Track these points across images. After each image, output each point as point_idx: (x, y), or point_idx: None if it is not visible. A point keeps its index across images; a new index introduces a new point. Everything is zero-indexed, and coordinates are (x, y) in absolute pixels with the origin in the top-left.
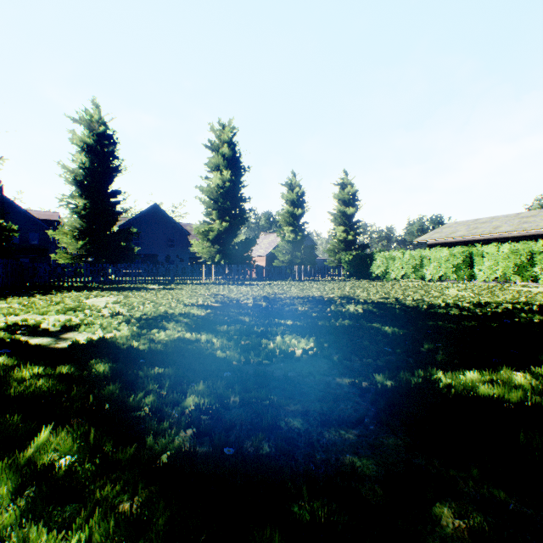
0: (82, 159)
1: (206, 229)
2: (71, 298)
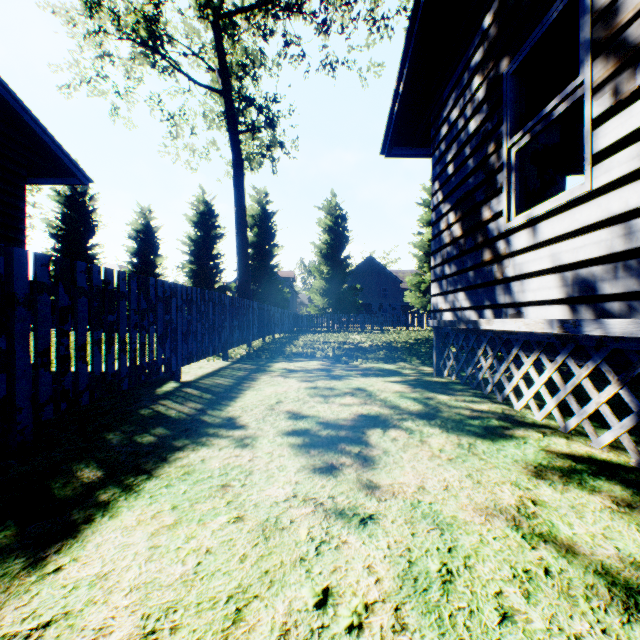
0: (325, 237)
1: (418, 281)
2: (336, 335)
